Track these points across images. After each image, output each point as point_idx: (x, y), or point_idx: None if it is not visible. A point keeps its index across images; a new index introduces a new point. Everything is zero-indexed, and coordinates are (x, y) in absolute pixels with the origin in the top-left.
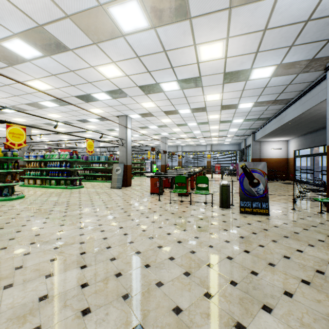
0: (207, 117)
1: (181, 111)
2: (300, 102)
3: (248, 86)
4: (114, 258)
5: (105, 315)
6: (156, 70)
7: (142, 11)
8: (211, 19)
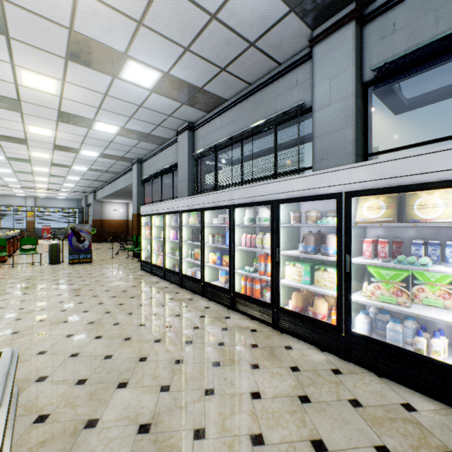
0: (32, 168)
1: None
2: (125, 178)
3: (79, 157)
4: None
5: None
6: None
7: None
8: (42, 120)
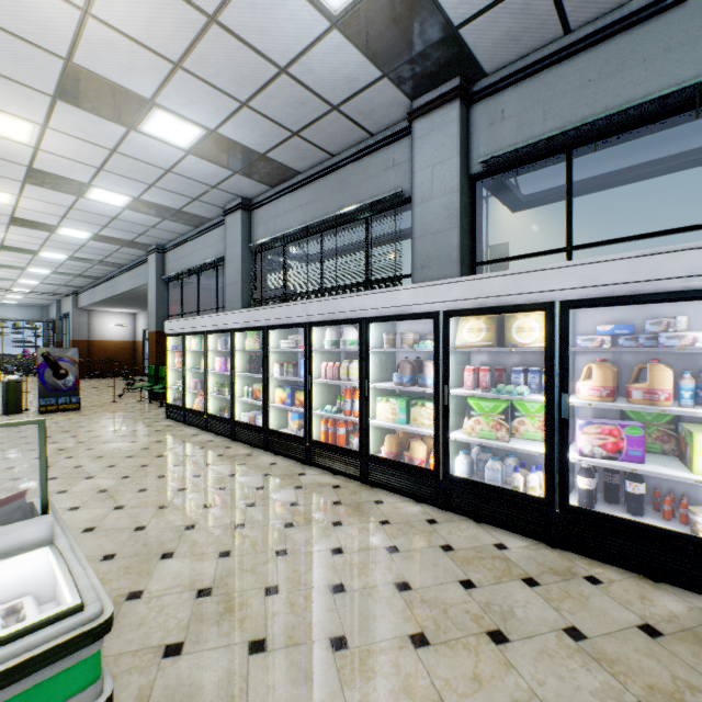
0: None
1: None
2: (134, 274)
3: (56, 238)
4: None
5: None
6: None
7: None
8: None
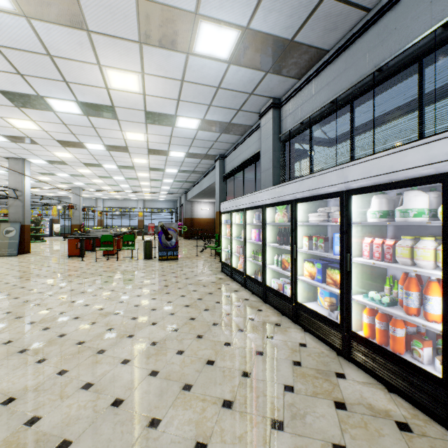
0: (137, 174)
1: (106, 166)
2: (209, 176)
3: (169, 159)
4: (63, 287)
5: (75, 297)
6: (82, 134)
7: (78, 107)
8: (134, 124)
